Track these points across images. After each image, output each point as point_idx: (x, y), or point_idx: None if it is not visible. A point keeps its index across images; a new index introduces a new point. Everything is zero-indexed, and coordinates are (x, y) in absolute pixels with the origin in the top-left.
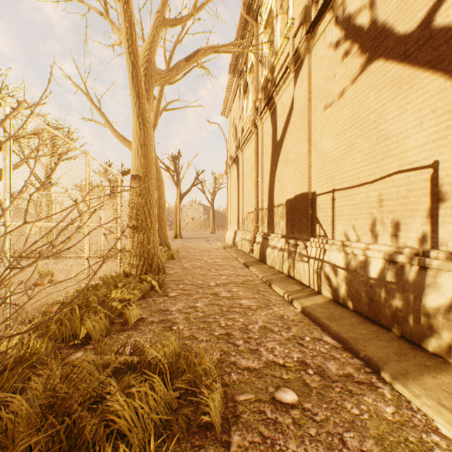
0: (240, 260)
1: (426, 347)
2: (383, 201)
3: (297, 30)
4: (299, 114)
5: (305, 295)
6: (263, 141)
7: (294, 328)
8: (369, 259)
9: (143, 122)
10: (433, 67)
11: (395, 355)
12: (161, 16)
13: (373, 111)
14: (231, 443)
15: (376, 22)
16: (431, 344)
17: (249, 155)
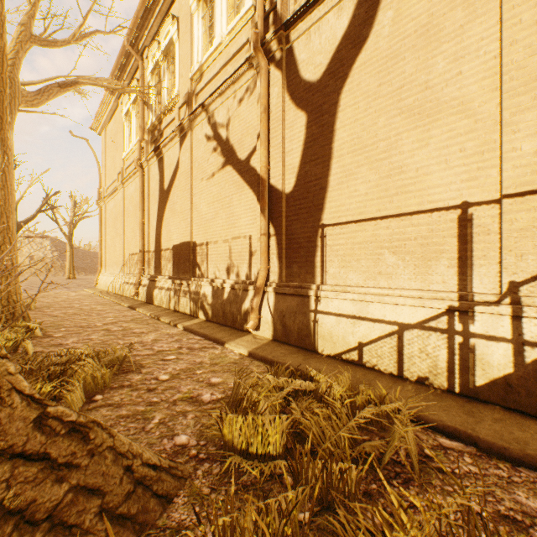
0: (124, 304)
1: (243, 329)
2: (232, 253)
3: (182, 105)
4: (184, 175)
5: (187, 320)
6: (150, 184)
7: (177, 337)
8: (224, 289)
9: (4, 149)
10: (250, 185)
11: (229, 335)
12: (27, 31)
13: (228, 197)
14: (142, 372)
15: (229, 142)
16: (245, 327)
17: (133, 191)
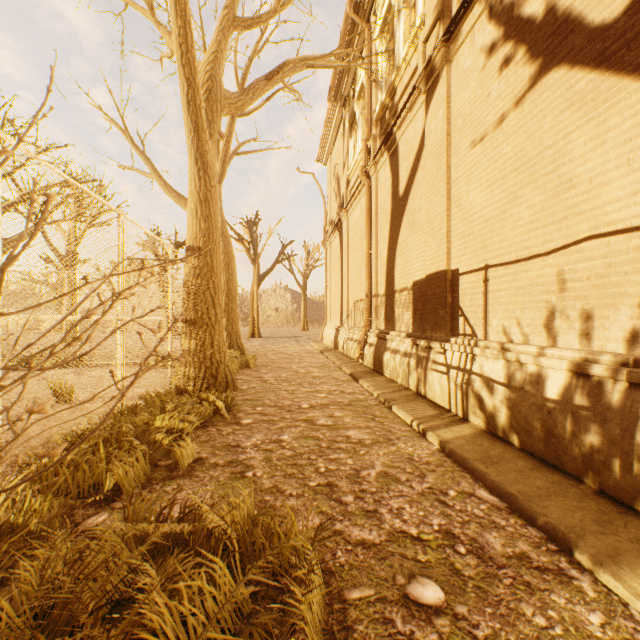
0: (345, 369)
1: None
2: (566, 282)
3: (430, 30)
4: (432, 154)
5: (444, 423)
6: (379, 197)
7: (430, 475)
8: (544, 371)
9: (204, 168)
10: None
11: (594, 523)
12: (230, 14)
13: (551, 146)
14: None
15: (555, 9)
16: None
17: (358, 217)
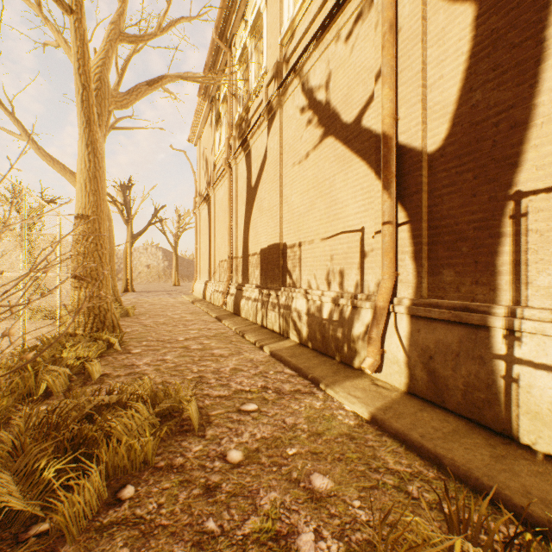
0: (212, 314)
1: (353, 365)
2: (334, 255)
3: (270, 81)
4: (272, 164)
5: (275, 341)
6: (238, 183)
7: (261, 366)
8: (323, 304)
9: (94, 152)
10: (361, 156)
11: (332, 373)
12: (117, 29)
13: (328, 179)
14: (206, 435)
15: (330, 104)
16: (356, 362)
17: (223, 195)
